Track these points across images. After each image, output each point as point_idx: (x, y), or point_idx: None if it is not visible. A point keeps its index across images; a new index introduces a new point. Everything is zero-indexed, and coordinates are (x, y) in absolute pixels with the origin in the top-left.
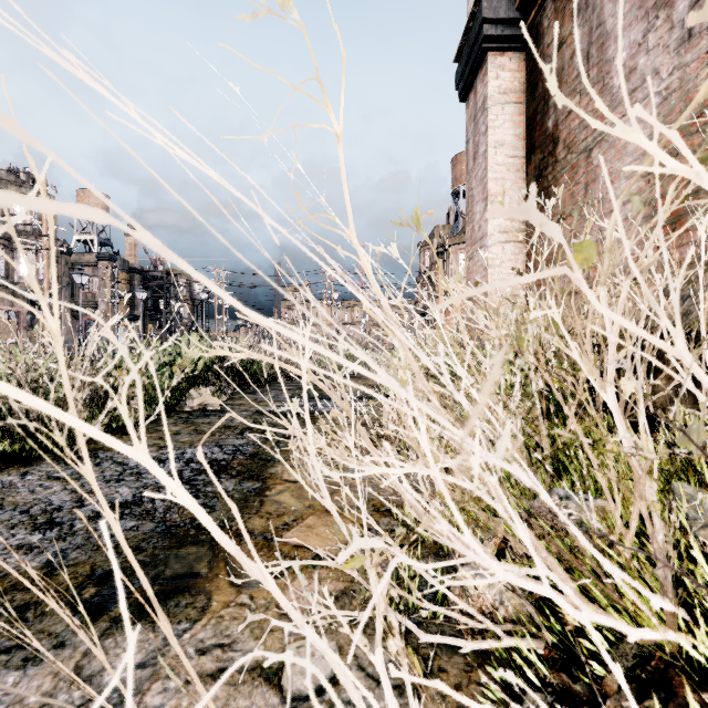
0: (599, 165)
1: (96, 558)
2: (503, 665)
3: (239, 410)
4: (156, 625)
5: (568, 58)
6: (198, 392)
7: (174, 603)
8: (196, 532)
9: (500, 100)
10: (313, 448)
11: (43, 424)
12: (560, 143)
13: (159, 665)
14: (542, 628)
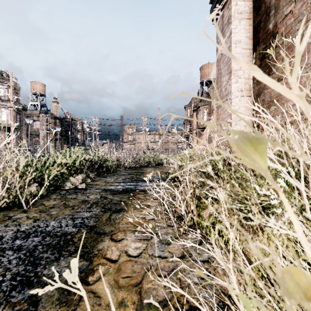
0: None
1: None
2: None
3: (94, 189)
4: None
5: None
6: (75, 177)
7: None
8: None
9: (238, 17)
10: None
11: None
12: (278, 35)
13: None
14: None
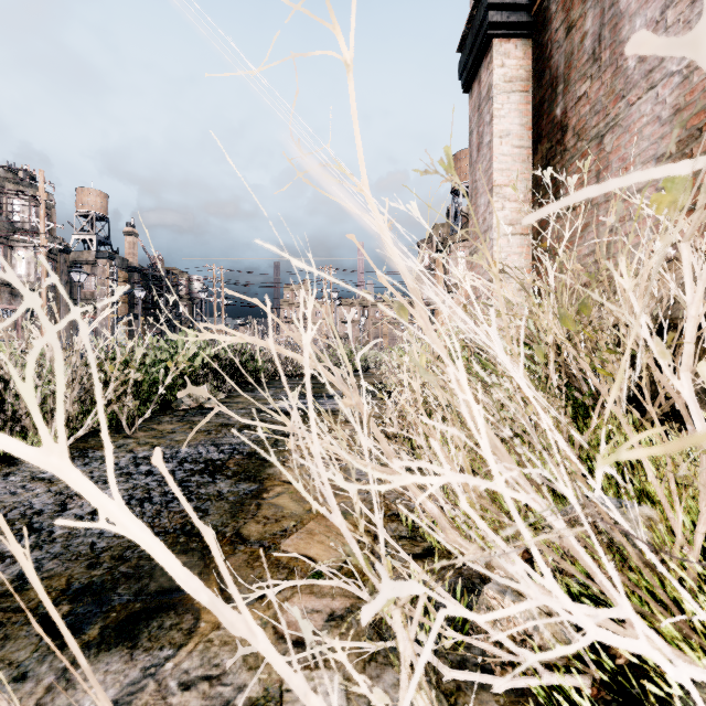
0: (611, 151)
1: (74, 569)
2: (541, 704)
3: (237, 408)
4: (134, 652)
5: (577, 41)
6: None
7: (157, 624)
8: (186, 539)
9: (505, 88)
10: (321, 449)
11: (31, 422)
12: (569, 130)
13: (135, 703)
14: (588, 662)
